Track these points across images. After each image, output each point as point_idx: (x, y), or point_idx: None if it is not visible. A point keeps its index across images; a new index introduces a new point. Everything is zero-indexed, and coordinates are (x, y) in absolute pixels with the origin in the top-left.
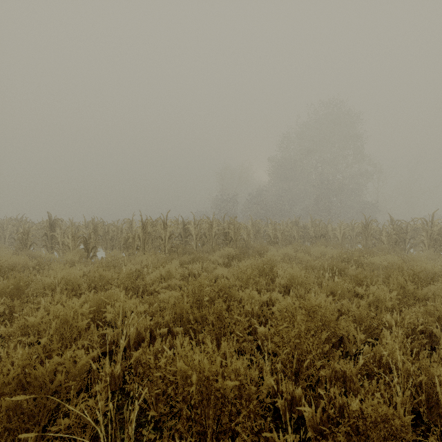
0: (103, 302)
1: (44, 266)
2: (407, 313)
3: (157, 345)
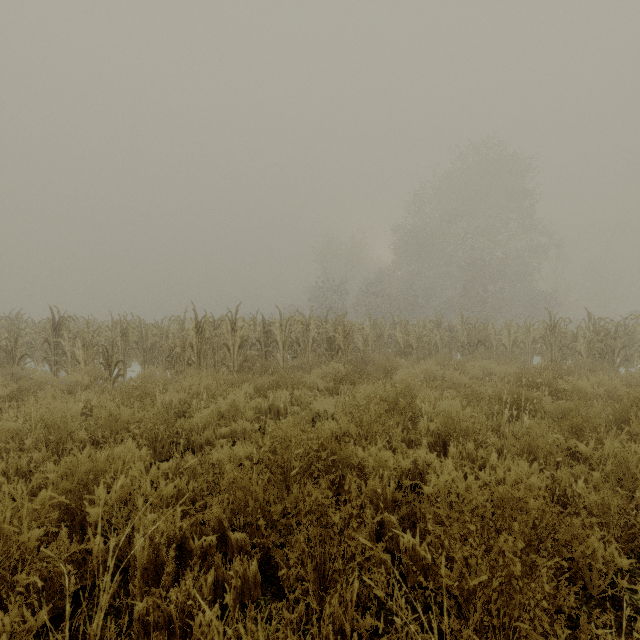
0: (95, 475)
1: (31, 393)
2: None
3: (185, 588)
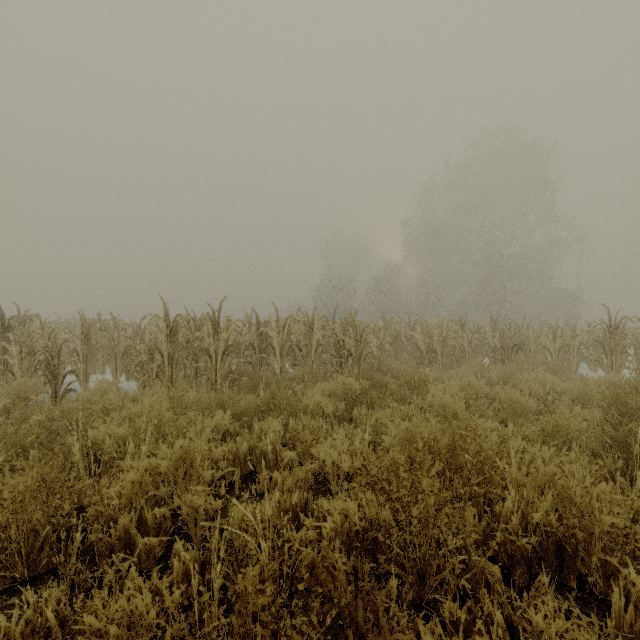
0: None
1: None
2: None
3: None
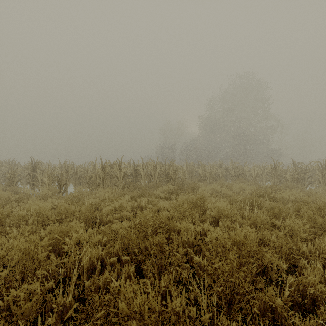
0: (63, 233)
1: (24, 199)
2: (319, 243)
3: (106, 275)
